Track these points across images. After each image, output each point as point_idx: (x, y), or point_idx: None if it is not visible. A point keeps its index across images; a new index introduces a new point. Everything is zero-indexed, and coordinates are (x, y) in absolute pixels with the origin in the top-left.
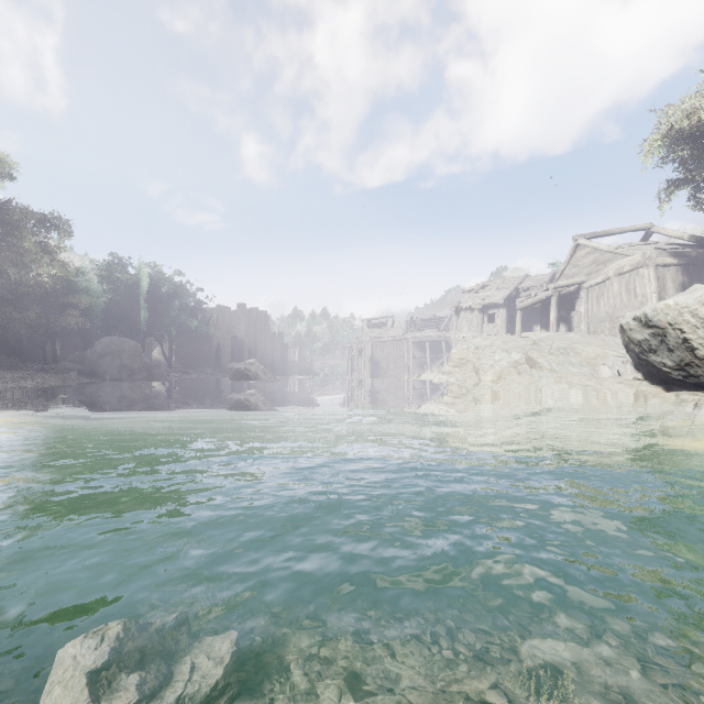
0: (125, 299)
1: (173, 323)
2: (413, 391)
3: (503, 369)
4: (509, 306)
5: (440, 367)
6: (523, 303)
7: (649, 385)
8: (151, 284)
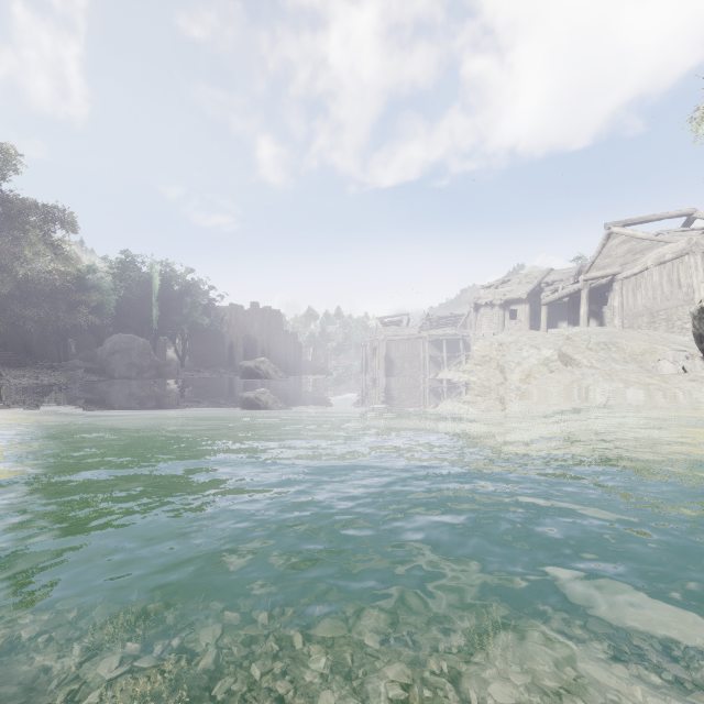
0: (137, 297)
1: (184, 322)
2: (430, 390)
3: (532, 366)
4: (533, 301)
5: (458, 367)
6: (548, 297)
7: None
8: (162, 282)
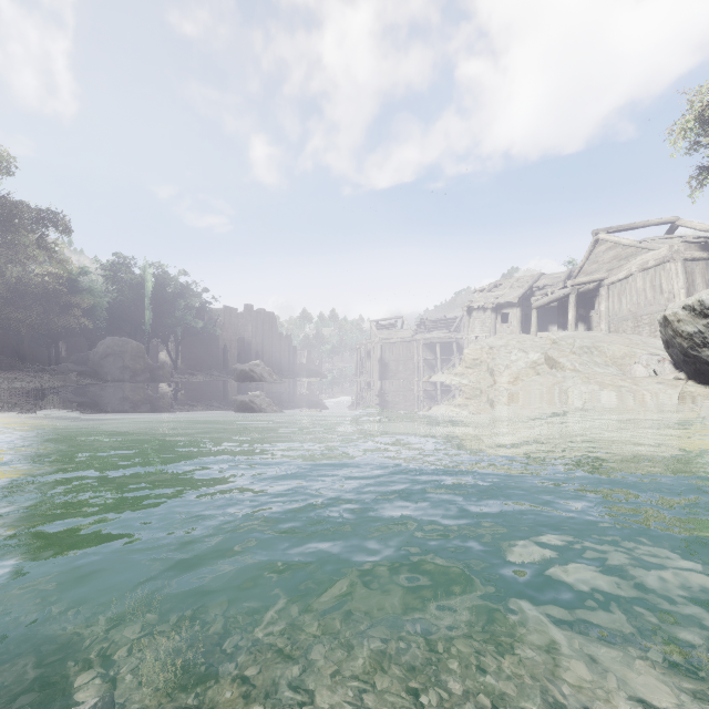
0: (130, 300)
1: (178, 324)
2: (423, 393)
3: (520, 369)
4: (524, 305)
5: (451, 369)
6: (538, 301)
7: (697, 385)
8: (155, 284)
